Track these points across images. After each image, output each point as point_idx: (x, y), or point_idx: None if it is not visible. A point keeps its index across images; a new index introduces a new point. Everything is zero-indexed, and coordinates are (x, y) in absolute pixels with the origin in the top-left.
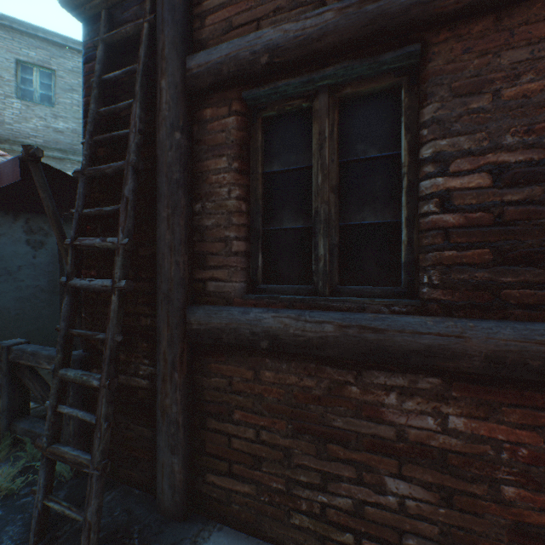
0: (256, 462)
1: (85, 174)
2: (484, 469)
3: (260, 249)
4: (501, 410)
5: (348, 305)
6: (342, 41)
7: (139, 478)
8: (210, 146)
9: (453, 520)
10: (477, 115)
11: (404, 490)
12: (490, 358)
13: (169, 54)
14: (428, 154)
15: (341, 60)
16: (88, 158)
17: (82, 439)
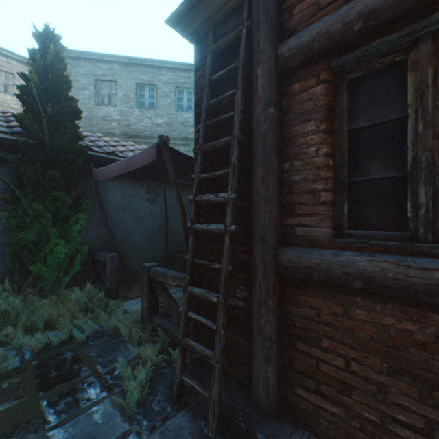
0: (345, 389)
1: (201, 149)
2: None
3: (345, 198)
4: None
5: None
6: None
7: (235, 374)
8: (298, 114)
9: None
10: None
11: None
12: None
13: (264, 47)
14: None
15: None
16: (202, 138)
17: (195, 337)
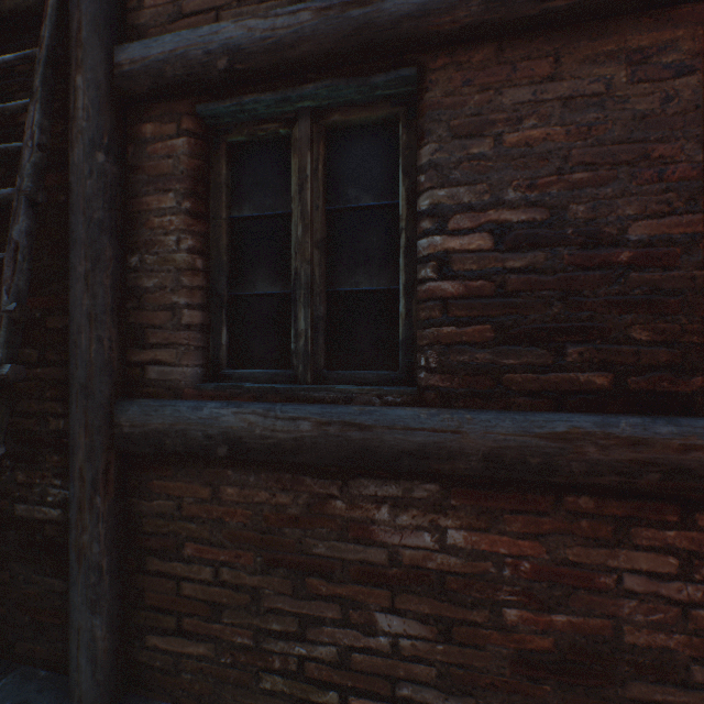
0: (215, 612)
1: None
2: (485, 591)
3: (224, 321)
4: (504, 518)
5: (334, 395)
6: (322, 51)
7: (47, 653)
8: (152, 175)
9: (452, 657)
10: (478, 162)
11: (398, 628)
12: (489, 456)
13: (89, 40)
14: (426, 206)
15: (324, 76)
16: None
17: None
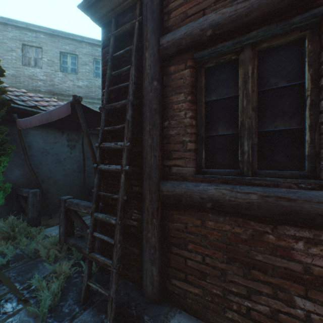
0: (202, 276)
1: (105, 108)
2: None
3: (203, 147)
4: None
5: (266, 182)
6: (263, 14)
7: (131, 276)
8: (173, 87)
9: None
10: None
11: (310, 307)
12: None
13: (150, 38)
14: None
15: (260, 26)
16: (106, 100)
17: (101, 251)
